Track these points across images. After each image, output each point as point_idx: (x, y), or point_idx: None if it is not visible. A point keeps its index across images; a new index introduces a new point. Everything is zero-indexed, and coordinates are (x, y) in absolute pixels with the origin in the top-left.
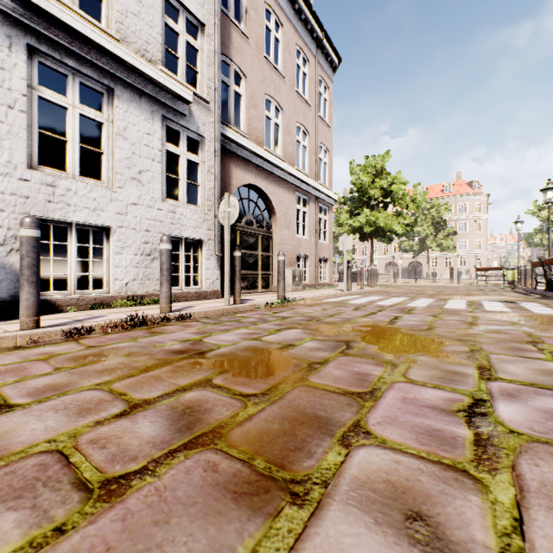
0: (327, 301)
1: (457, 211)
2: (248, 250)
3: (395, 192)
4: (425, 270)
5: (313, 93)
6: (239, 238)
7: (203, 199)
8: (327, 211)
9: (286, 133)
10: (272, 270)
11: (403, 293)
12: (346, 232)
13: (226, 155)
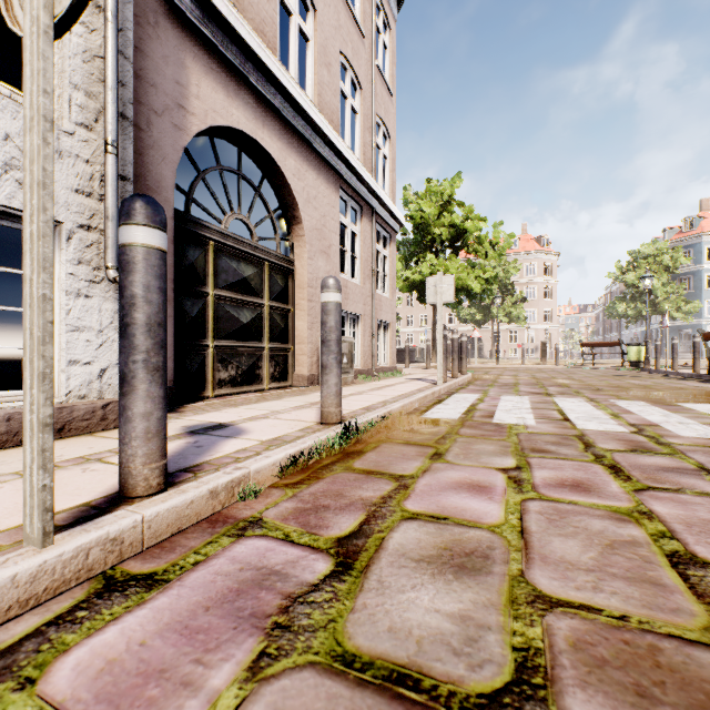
0: (448, 421)
1: (524, 272)
2: (238, 292)
3: (470, 232)
4: (486, 347)
5: (367, 18)
6: (215, 260)
7: (57, 79)
8: (387, 241)
9: (322, 61)
10: (294, 342)
11: (532, 384)
12: (400, 288)
13: (171, 22)
